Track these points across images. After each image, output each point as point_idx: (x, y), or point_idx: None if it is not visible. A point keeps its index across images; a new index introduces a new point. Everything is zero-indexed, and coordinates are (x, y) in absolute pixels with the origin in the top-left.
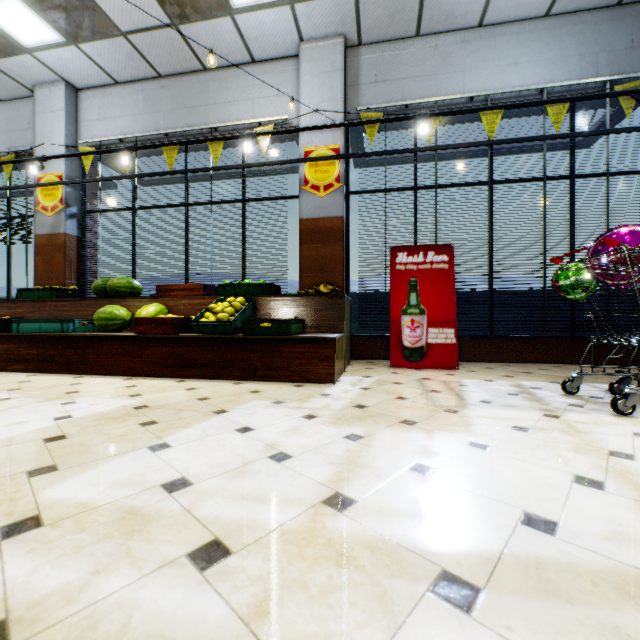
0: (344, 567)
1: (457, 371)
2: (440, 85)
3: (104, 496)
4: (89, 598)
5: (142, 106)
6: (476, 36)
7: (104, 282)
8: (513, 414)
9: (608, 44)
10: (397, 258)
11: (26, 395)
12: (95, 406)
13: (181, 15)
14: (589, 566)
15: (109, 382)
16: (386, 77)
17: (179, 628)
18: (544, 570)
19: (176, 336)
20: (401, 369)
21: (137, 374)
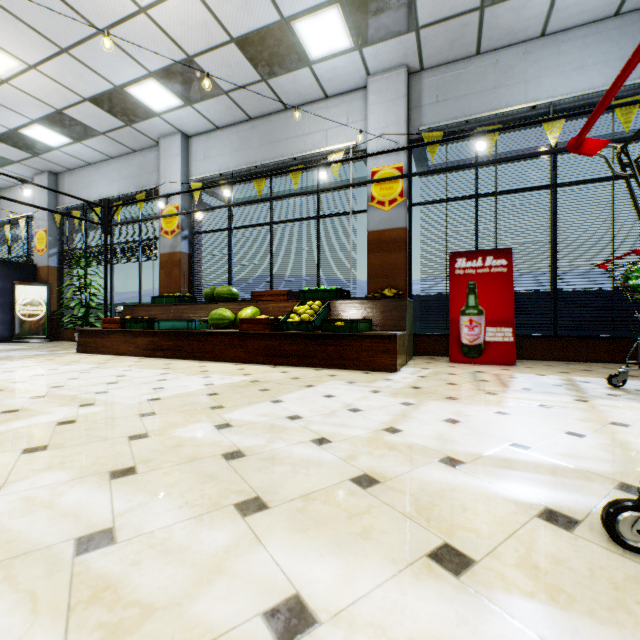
0: (392, 451)
1: (513, 367)
2: (501, 97)
3: (257, 419)
4: (270, 448)
5: (237, 145)
6: (538, 46)
7: (211, 290)
8: (546, 398)
9: None
10: (456, 263)
11: (177, 372)
12: (224, 379)
13: (270, 72)
14: (538, 462)
15: (224, 366)
16: (447, 96)
17: (314, 458)
18: (508, 461)
19: (270, 332)
20: (459, 364)
21: (242, 361)
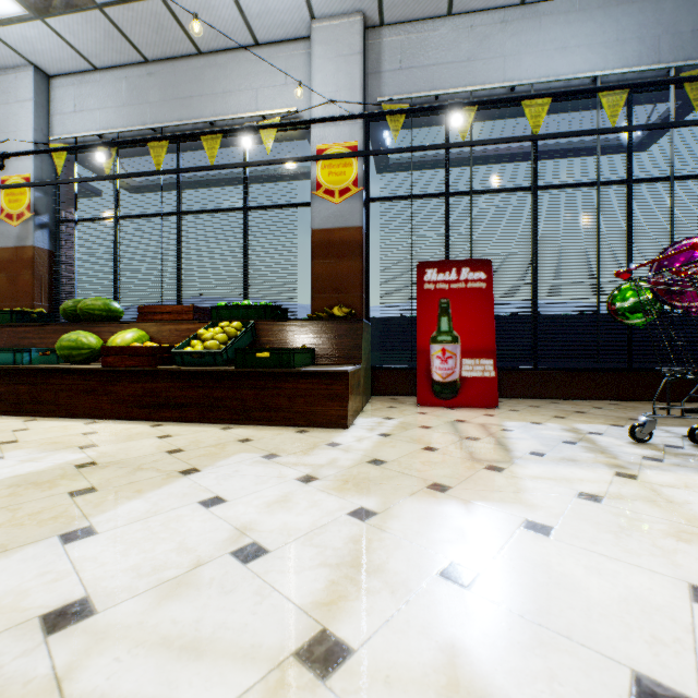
0: None
1: (497, 410)
2: (476, 73)
3: None
4: None
5: (126, 96)
6: (518, 15)
7: (75, 304)
8: (576, 473)
9: (672, 25)
10: (425, 275)
11: None
12: (25, 463)
13: None
14: None
15: (65, 427)
16: (413, 63)
17: None
18: None
19: (152, 369)
20: (430, 408)
21: (104, 416)
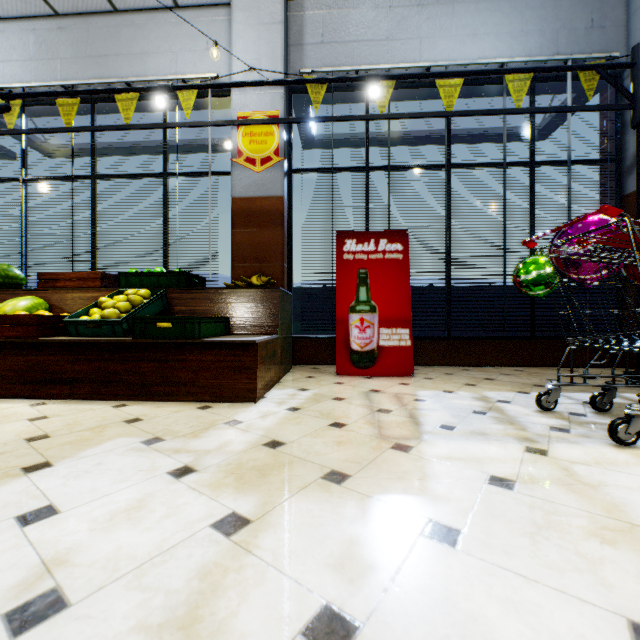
0: None
1: (412, 379)
2: (394, 52)
3: None
4: None
5: (33, 50)
6: (433, 0)
7: None
8: (486, 450)
9: (568, 22)
10: (345, 246)
11: None
12: None
13: None
14: None
15: None
16: (334, 38)
17: None
18: None
19: (37, 340)
20: (348, 377)
21: None
